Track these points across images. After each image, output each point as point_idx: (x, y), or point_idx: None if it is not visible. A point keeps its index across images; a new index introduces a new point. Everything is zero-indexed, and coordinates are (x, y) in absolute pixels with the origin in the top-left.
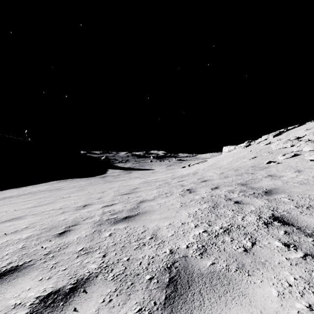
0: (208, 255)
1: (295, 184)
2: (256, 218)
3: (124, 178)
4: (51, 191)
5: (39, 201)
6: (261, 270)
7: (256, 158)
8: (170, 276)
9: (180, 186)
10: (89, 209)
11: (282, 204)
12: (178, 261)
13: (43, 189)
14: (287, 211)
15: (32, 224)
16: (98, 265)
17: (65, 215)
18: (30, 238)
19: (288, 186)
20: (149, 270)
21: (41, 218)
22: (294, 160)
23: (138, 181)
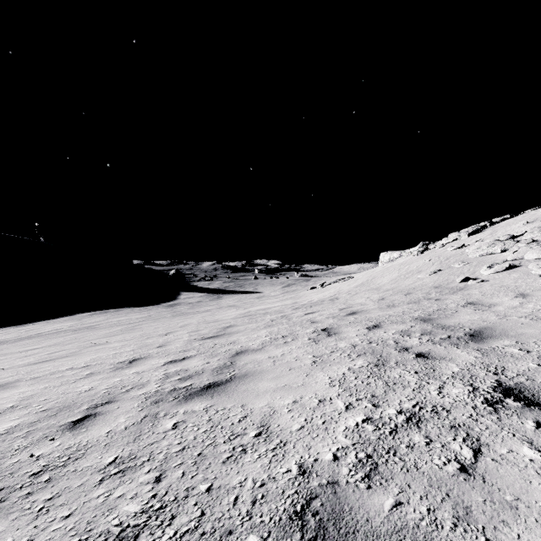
0: (383, 482)
1: (522, 319)
2: (466, 389)
3: (209, 308)
4: (77, 332)
5: (52, 352)
6: (513, 527)
7: (442, 273)
8: (303, 540)
9: (310, 322)
10: (139, 368)
11: (510, 360)
12: (318, 497)
13: (64, 328)
14: (525, 376)
15: (25, 401)
16: (143, 504)
17: (92, 381)
18: (14, 432)
19: (510, 324)
20: (256, 520)
21: (46, 387)
22: (509, 275)
23: (232, 313)
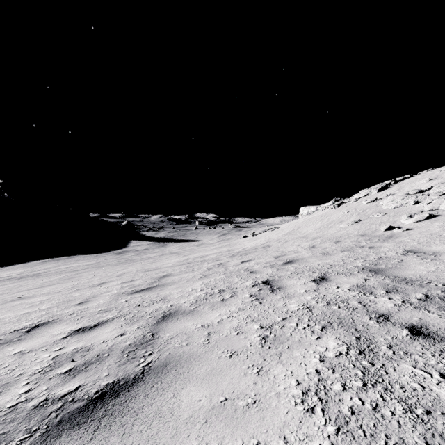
0: None
1: None
2: None
3: (153, 255)
4: (20, 280)
5: None
6: None
7: (362, 222)
8: None
9: (248, 272)
10: (29, 344)
11: None
12: None
13: (12, 275)
14: None
15: None
16: None
17: None
18: None
19: None
20: None
21: None
22: (432, 224)
23: (172, 260)
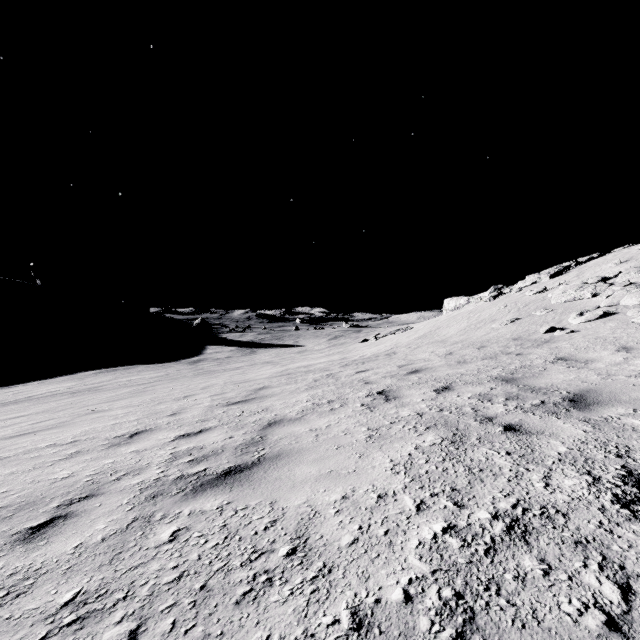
0: None
1: (632, 379)
2: (584, 480)
3: (240, 365)
4: (75, 394)
5: (37, 421)
6: None
7: (520, 322)
8: None
9: (362, 383)
10: (140, 445)
11: (633, 435)
12: None
13: (61, 390)
14: None
15: None
16: None
17: (75, 463)
18: None
19: (619, 385)
20: None
21: (12, 472)
22: (605, 324)
23: (267, 371)
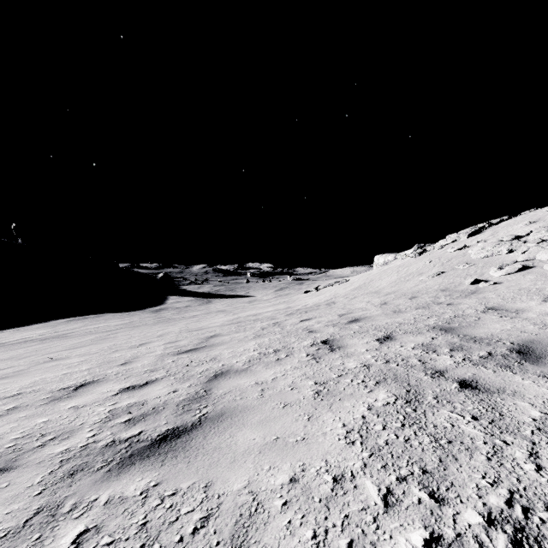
0: None
1: None
2: None
3: (197, 313)
4: (44, 341)
5: None
6: None
7: (446, 275)
8: None
9: (306, 331)
10: (81, 400)
11: None
12: None
13: (33, 336)
14: None
15: None
16: None
17: (6, 422)
18: None
19: None
20: None
21: None
22: (524, 277)
23: (220, 319)
